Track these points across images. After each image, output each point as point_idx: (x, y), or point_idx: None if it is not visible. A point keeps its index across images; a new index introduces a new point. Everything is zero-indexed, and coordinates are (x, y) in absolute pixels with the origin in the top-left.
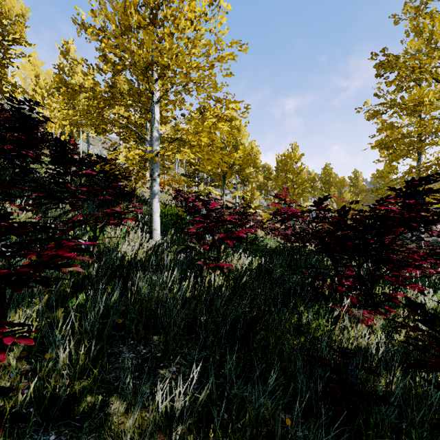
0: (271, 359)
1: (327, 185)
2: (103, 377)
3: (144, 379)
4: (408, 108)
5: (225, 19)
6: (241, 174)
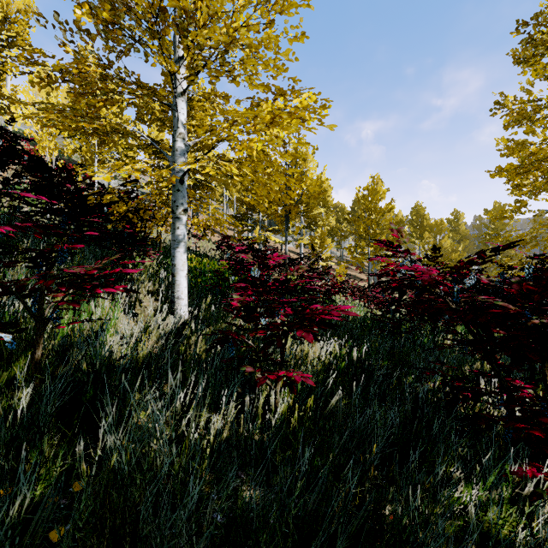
0: None
1: (419, 230)
2: None
3: None
4: None
5: None
6: (308, 216)
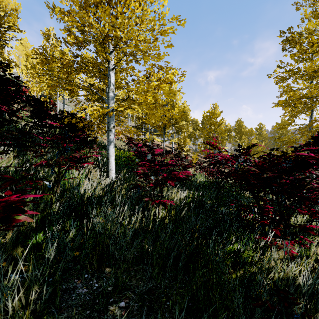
0: (213, 296)
1: (239, 134)
2: (55, 318)
3: (95, 317)
4: (307, 75)
5: (167, 2)
6: (176, 126)
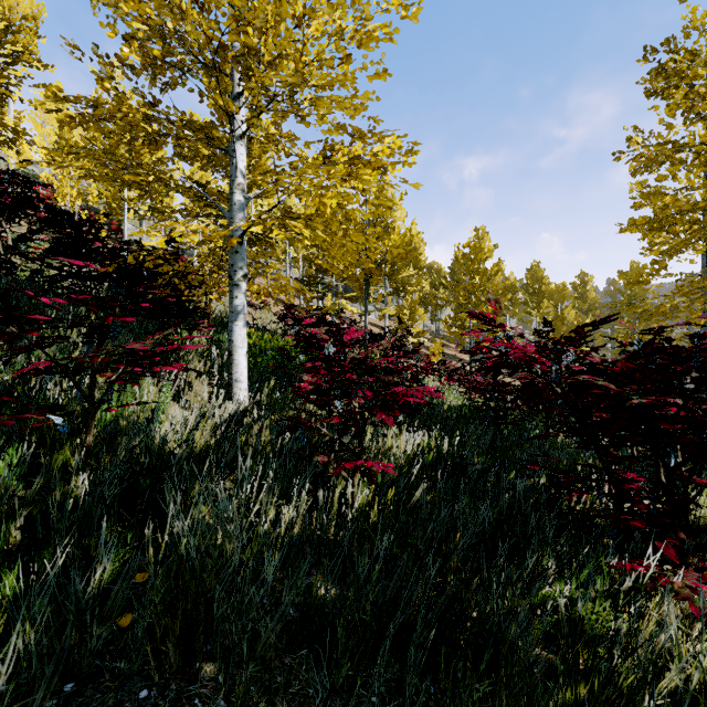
0: None
1: (536, 298)
2: None
3: None
4: (705, 154)
5: None
6: (394, 280)
